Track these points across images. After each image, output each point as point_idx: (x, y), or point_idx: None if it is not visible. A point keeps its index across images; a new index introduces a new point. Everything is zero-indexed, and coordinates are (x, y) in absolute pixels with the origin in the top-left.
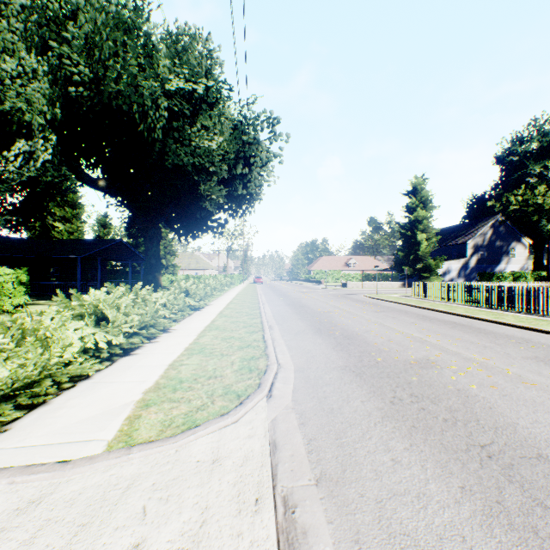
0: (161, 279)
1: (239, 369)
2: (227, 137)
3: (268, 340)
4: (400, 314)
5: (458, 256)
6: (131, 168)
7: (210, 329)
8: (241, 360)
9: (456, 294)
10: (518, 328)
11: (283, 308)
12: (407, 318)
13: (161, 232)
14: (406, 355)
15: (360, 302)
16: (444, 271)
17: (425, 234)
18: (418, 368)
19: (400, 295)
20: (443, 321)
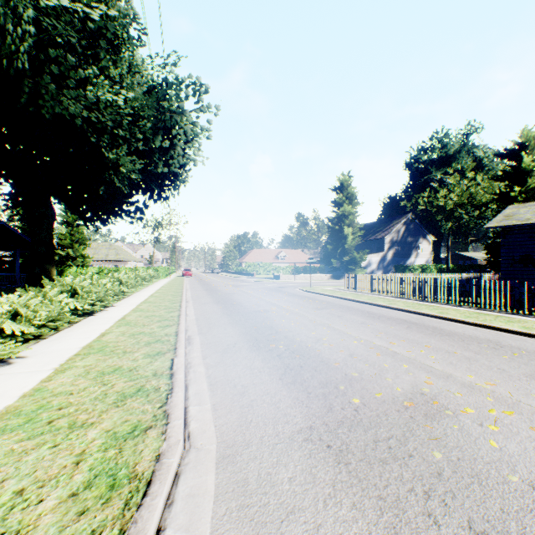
0: (54, 273)
1: (84, 484)
2: (139, 95)
3: (178, 372)
4: (344, 312)
5: (377, 250)
6: (5, 124)
7: (87, 352)
8: (104, 443)
9: (389, 286)
10: (471, 325)
11: (210, 308)
12: (354, 316)
13: (54, 213)
14: (388, 386)
15: (297, 297)
16: (366, 264)
17: (351, 228)
18: (424, 418)
19: (334, 287)
20: (393, 319)
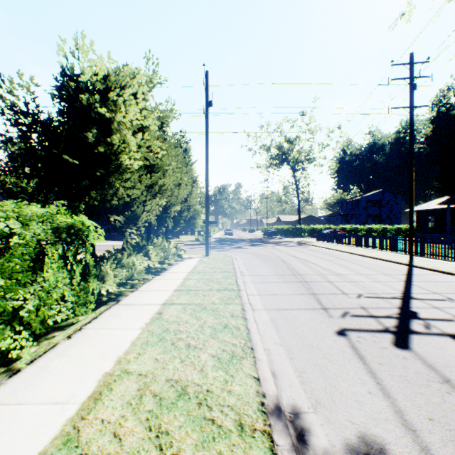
0: None
1: None
2: None
3: None
4: None
5: None
6: None
7: None
8: None
9: None
10: None
11: None
12: None
13: None
14: None
15: None
16: None
17: None
18: None
19: None
20: None
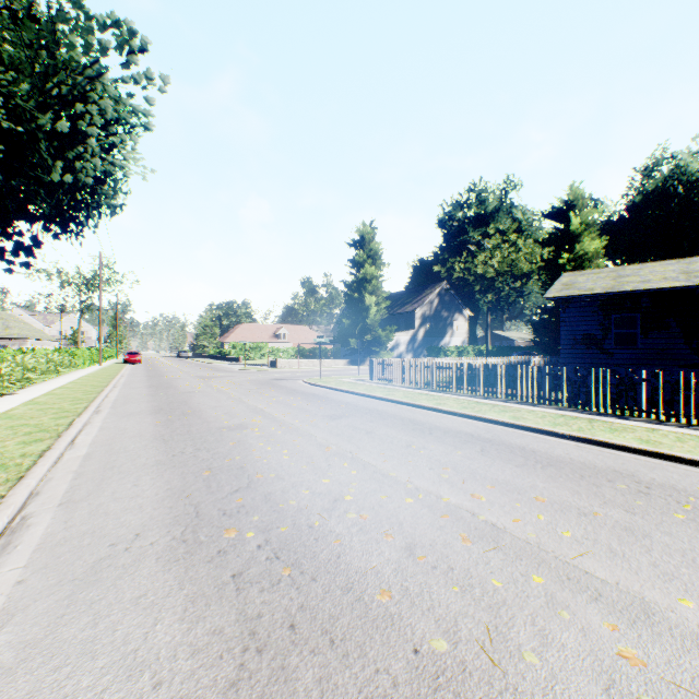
0: None
1: None
2: None
3: None
4: (375, 422)
5: (407, 327)
6: None
7: None
8: None
9: (432, 376)
10: (567, 440)
11: (135, 425)
12: (393, 431)
13: None
14: None
15: (300, 396)
16: (393, 345)
17: (375, 297)
18: None
19: (354, 378)
20: (454, 434)
